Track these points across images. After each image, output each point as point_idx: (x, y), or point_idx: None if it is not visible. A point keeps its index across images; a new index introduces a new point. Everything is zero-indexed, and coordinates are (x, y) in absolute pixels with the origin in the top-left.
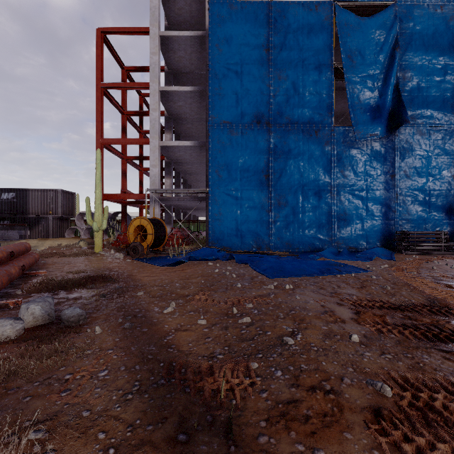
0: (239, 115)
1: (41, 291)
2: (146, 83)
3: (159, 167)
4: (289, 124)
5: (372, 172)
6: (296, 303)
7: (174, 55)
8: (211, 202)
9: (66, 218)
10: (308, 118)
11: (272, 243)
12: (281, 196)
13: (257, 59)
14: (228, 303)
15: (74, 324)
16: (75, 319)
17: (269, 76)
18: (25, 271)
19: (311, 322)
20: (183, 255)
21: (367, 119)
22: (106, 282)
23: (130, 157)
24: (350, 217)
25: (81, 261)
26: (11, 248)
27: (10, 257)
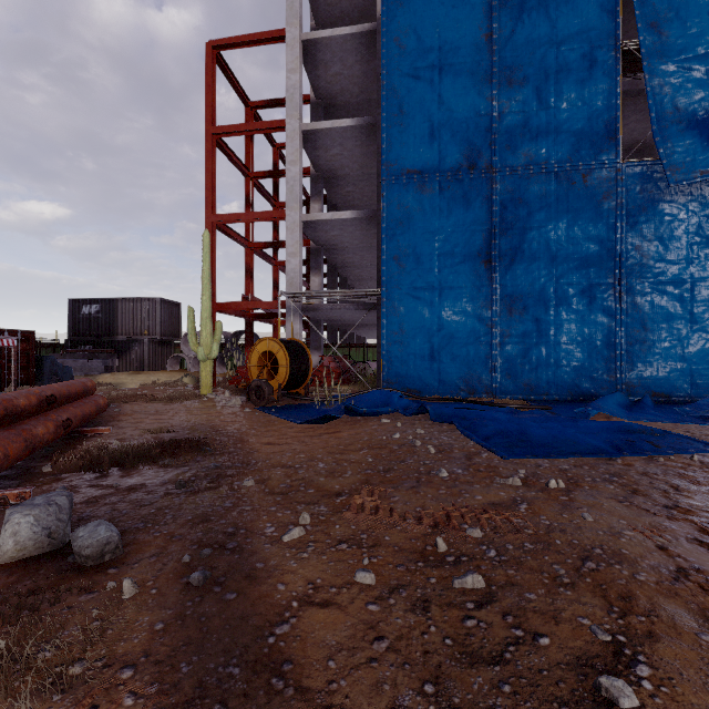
0: (435, 157)
1: (80, 469)
2: (280, 120)
3: (300, 256)
4: (530, 165)
5: (704, 245)
6: (588, 534)
7: (326, 72)
8: (385, 311)
9: (168, 342)
10: (568, 151)
11: (496, 384)
12: (513, 299)
13: (468, 54)
14: (423, 521)
15: (92, 562)
16: (93, 552)
17: (490, 82)
18: (76, 428)
19: (657, 609)
20: (338, 403)
21: (692, 142)
22: (195, 454)
23: (258, 243)
24: (654, 335)
25: (175, 410)
26: (52, 390)
27: (48, 404)
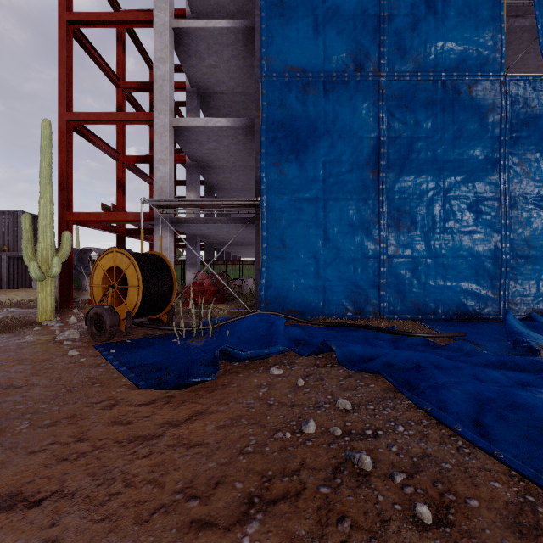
0: (320, 54)
1: None
2: (148, 12)
3: (171, 164)
4: (418, 72)
5: None
6: None
7: None
8: (265, 223)
9: None
10: (455, 59)
11: (383, 303)
12: (401, 212)
13: None
14: None
15: None
16: None
17: None
18: None
19: None
20: (208, 333)
21: None
22: None
23: (130, 157)
24: (536, 252)
25: None
26: None
27: None
